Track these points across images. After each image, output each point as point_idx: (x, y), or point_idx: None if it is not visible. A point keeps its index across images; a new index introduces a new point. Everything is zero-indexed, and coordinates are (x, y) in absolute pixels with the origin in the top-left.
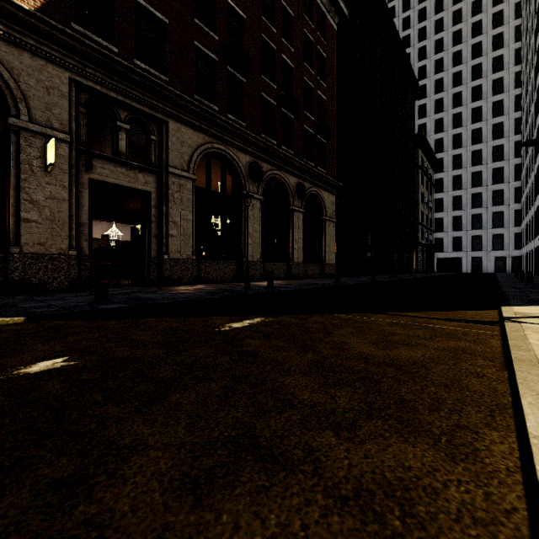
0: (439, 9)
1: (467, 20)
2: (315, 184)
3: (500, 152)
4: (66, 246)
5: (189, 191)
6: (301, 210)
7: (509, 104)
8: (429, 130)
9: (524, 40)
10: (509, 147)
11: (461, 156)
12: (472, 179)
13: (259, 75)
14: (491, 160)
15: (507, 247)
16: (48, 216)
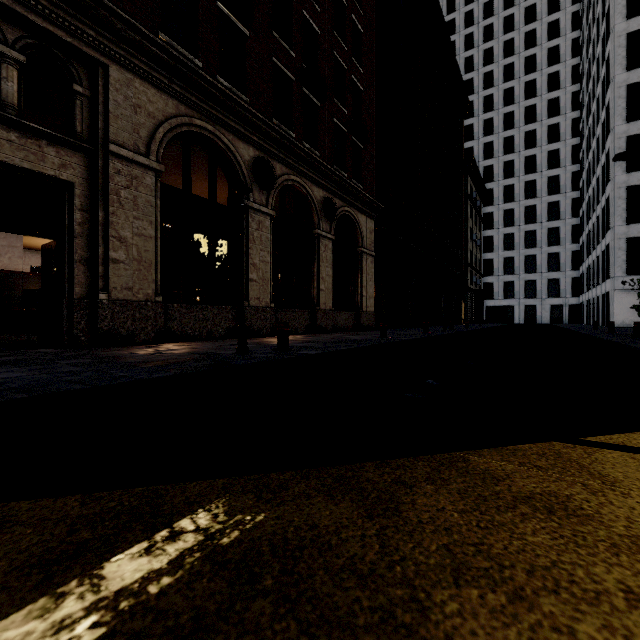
0: (488, 14)
1: (520, 29)
2: (348, 201)
3: (556, 184)
4: None
5: (150, 189)
6: (329, 237)
7: (565, 129)
8: (477, 155)
9: (584, 54)
10: (566, 179)
11: (512, 187)
12: (525, 215)
13: (270, 31)
14: (546, 193)
15: (564, 293)
16: None
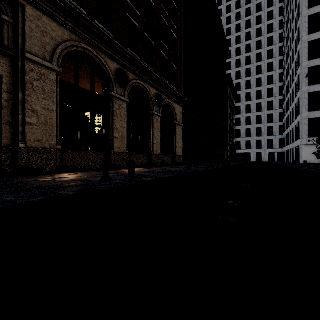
0: (238, 7)
1: (254, 14)
2: (169, 96)
3: (271, 92)
4: None
5: (53, 82)
6: (159, 115)
7: (276, 65)
8: (233, 77)
9: (285, 27)
10: (276, 90)
11: (250, 93)
12: (256, 107)
13: None
14: (266, 96)
15: (275, 147)
16: None
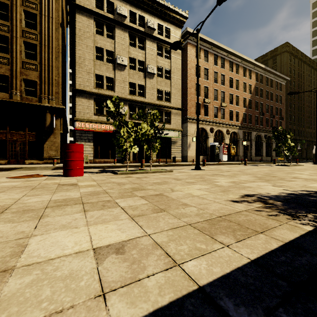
0: None
1: None
2: None
3: None
4: (242, 155)
5: (254, 143)
6: (274, 142)
7: None
8: None
9: None
10: None
11: None
12: None
13: (265, 113)
14: None
15: None
16: (241, 151)
